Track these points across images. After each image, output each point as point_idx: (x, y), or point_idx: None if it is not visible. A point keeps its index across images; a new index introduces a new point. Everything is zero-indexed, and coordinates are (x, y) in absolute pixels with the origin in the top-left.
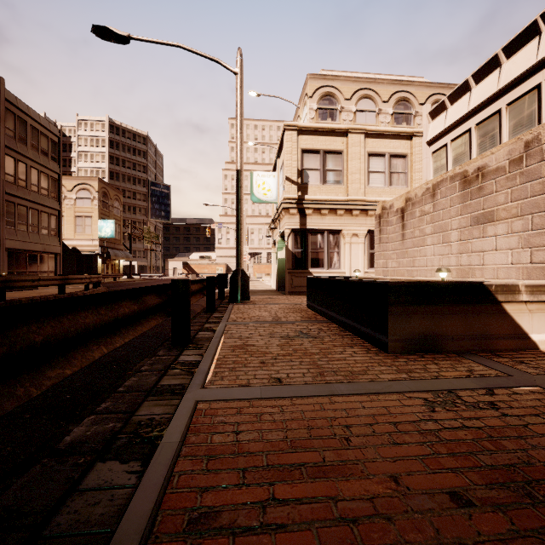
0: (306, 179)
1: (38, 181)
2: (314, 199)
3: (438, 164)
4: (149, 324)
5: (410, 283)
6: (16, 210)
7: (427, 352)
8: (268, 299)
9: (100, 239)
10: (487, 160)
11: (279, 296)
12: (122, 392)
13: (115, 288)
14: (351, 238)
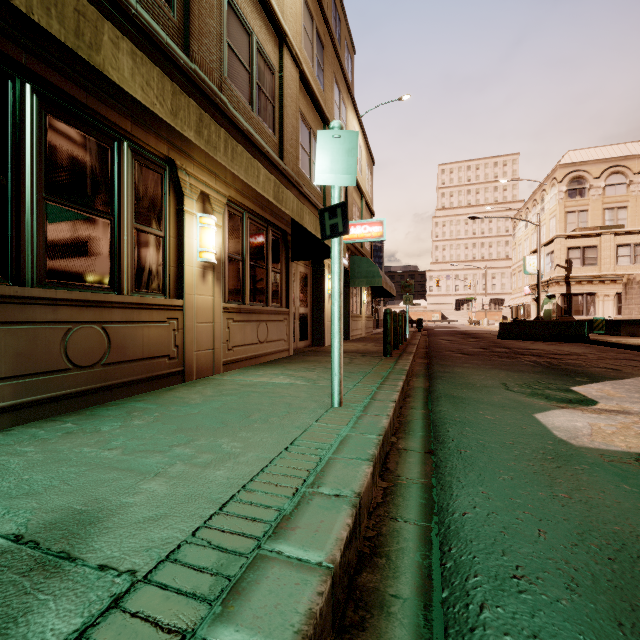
0: (571, 264)
1: None
2: (576, 276)
3: None
4: None
5: (627, 320)
6: None
7: (632, 336)
8: None
9: None
10: None
11: None
12: None
13: None
14: (603, 297)
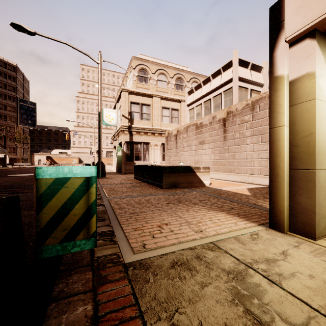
0: (133, 116)
1: None
2: (137, 127)
3: (191, 115)
4: None
5: (169, 166)
6: None
7: (174, 188)
8: (114, 176)
9: None
10: (203, 120)
11: (119, 175)
12: None
13: (3, 173)
14: (154, 146)
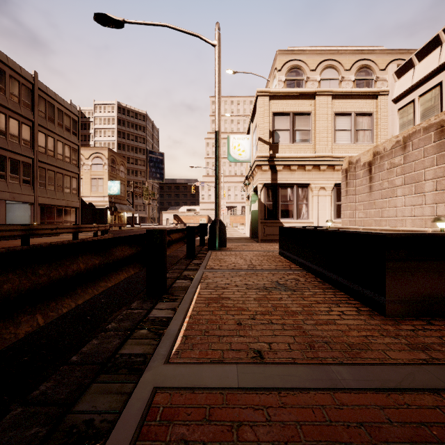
0: (277, 139)
1: (63, 151)
2: (284, 157)
3: (404, 120)
4: (117, 277)
5: (413, 235)
6: (46, 174)
7: (433, 316)
8: (243, 246)
9: (109, 196)
10: None
11: (253, 244)
12: (73, 363)
13: (119, 235)
14: (318, 191)
